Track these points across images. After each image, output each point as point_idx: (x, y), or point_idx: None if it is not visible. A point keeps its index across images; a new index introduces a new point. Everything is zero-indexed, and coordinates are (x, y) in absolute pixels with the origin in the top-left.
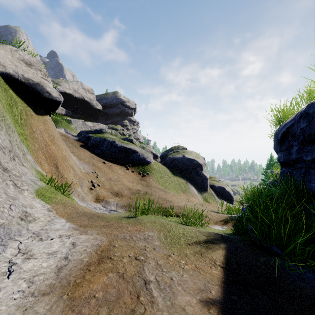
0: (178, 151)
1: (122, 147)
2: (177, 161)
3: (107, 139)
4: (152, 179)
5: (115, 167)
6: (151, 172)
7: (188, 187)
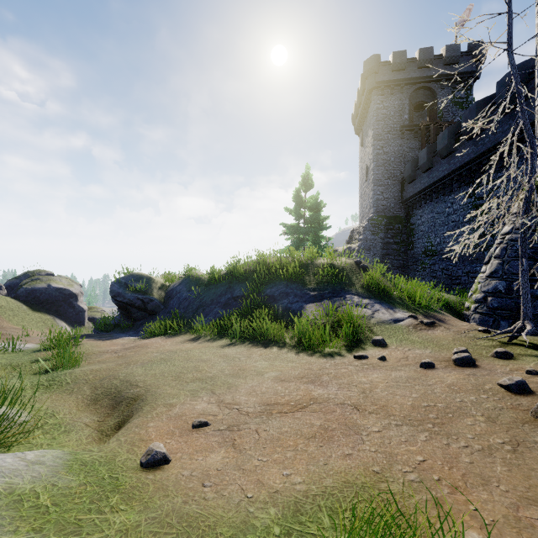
0: (40, 278)
1: None
2: (40, 293)
3: None
4: (2, 320)
5: None
6: None
7: (57, 323)
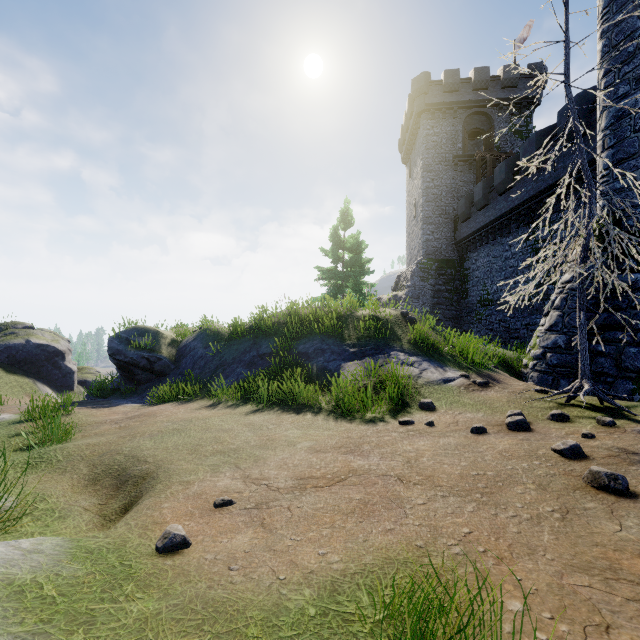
0: (16, 332)
1: None
2: (16, 350)
3: None
4: None
5: None
6: None
7: (38, 388)
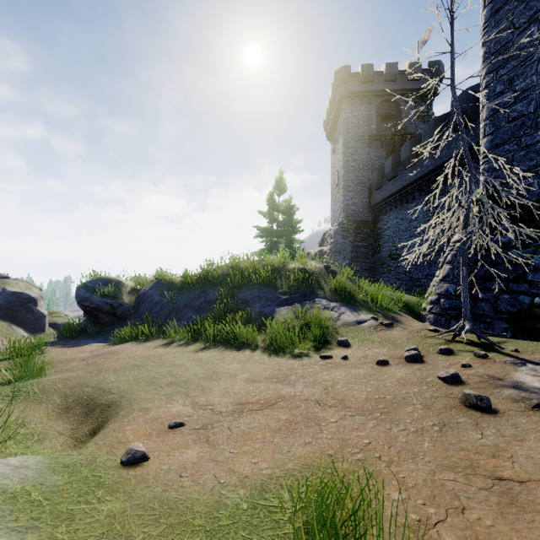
0: None
1: None
2: None
3: None
4: None
5: None
6: None
7: (13, 330)
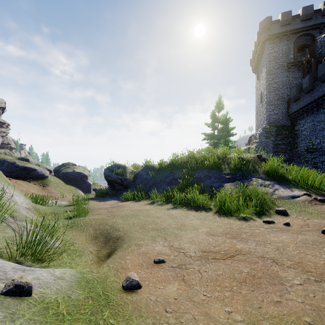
0: (69, 167)
1: (23, 167)
2: (69, 174)
3: (7, 160)
4: (52, 188)
5: (19, 182)
6: (50, 183)
7: (77, 191)
